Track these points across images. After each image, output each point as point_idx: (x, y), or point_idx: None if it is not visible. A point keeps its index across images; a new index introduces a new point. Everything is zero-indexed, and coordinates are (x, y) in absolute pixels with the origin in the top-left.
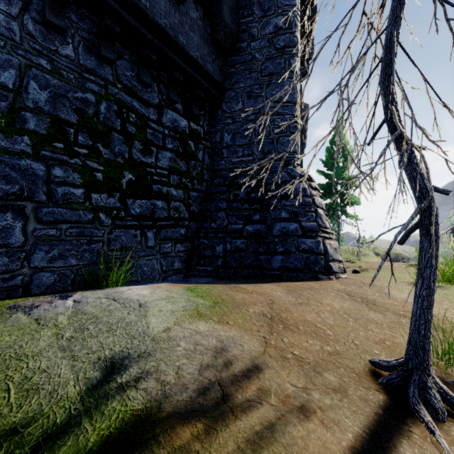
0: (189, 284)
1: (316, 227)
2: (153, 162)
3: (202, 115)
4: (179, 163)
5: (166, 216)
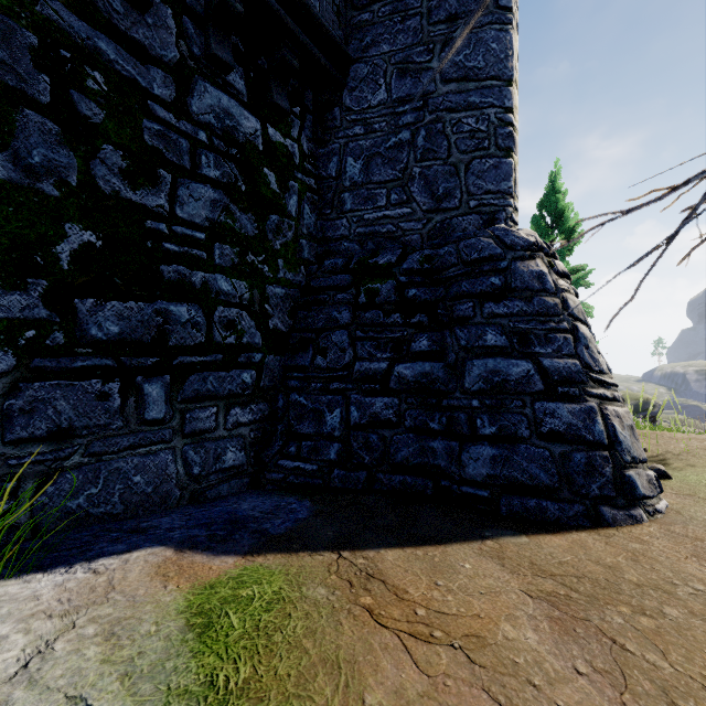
0: (226, 552)
1: (581, 371)
2: (163, 205)
3: (297, 115)
4: (237, 216)
5: (201, 341)
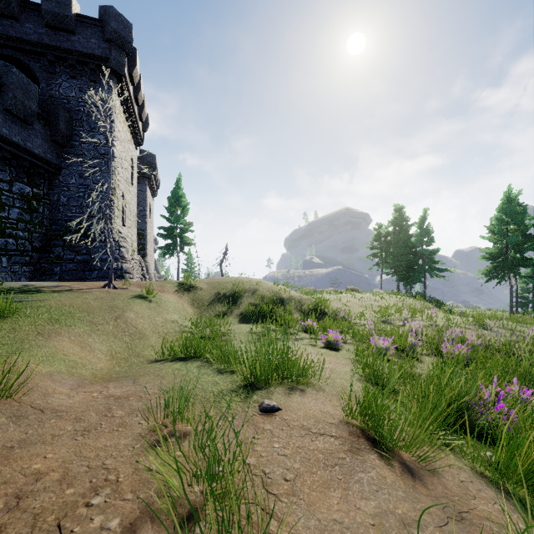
0: None
1: (118, 257)
2: (6, 215)
3: (43, 182)
4: (25, 215)
5: (15, 248)
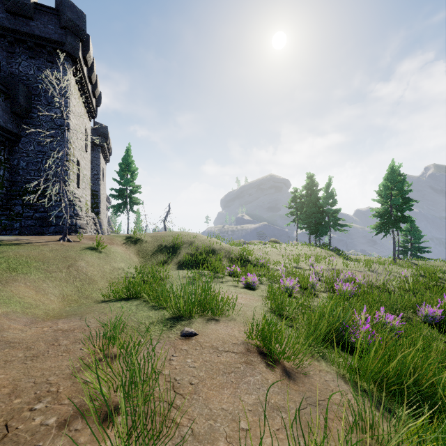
0: None
1: (73, 214)
2: None
3: (3, 149)
4: None
5: None
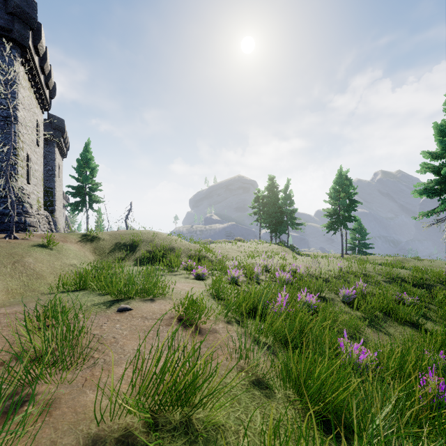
0: None
1: (22, 212)
2: None
3: None
4: None
5: None
